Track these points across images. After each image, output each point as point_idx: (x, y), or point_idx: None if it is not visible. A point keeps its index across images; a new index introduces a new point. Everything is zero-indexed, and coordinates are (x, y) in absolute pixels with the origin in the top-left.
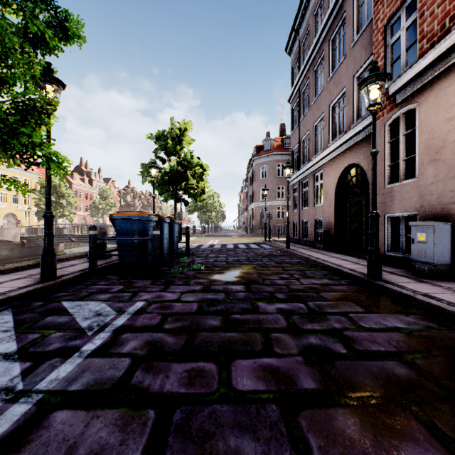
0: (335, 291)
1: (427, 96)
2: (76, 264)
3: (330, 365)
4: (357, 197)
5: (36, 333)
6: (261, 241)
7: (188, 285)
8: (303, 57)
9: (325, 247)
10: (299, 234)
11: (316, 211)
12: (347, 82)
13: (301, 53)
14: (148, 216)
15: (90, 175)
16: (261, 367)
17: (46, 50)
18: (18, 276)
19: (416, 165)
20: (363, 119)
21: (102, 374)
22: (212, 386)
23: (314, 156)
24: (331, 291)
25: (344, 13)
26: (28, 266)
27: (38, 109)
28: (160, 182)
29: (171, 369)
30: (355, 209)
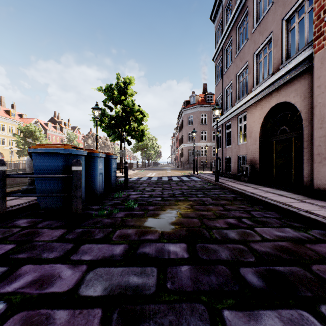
0: None
1: None
2: None
3: None
4: (285, 134)
5: None
6: (190, 174)
7: (108, 242)
8: (226, 20)
9: (250, 180)
10: (223, 169)
11: (240, 148)
12: (274, 27)
13: (224, 17)
14: (70, 149)
15: (61, 124)
16: None
17: None
18: None
19: None
20: (295, 57)
21: None
22: None
23: (238, 101)
24: (324, 261)
25: None
26: None
27: None
28: (107, 125)
29: None
30: (283, 145)
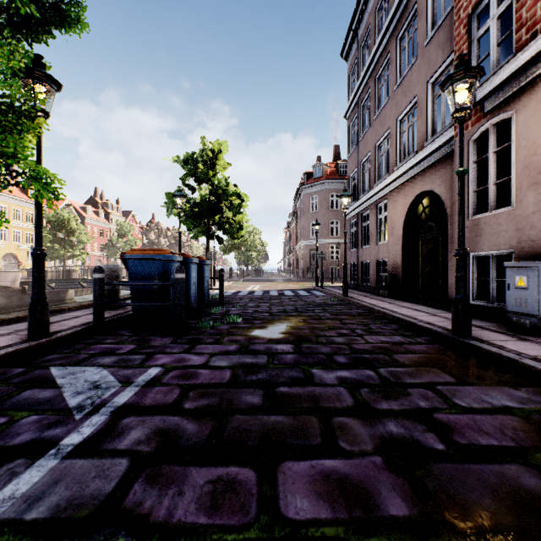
0: (412, 352)
1: (527, 101)
2: (79, 315)
3: (425, 472)
4: (431, 233)
5: (3, 415)
6: (312, 287)
7: (220, 344)
8: (363, 62)
9: (391, 294)
10: (358, 279)
11: (379, 250)
12: (419, 89)
13: (360, 58)
14: (169, 255)
15: (106, 207)
16: (323, 476)
17: (31, 33)
18: (1, 332)
19: (512, 190)
20: (440, 135)
21: (82, 488)
22: (248, 511)
23: (377, 182)
24: (407, 353)
25: (415, 5)
26: (18, 318)
27: (17, 110)
28: (188, 215)
29: (188, 478)
30: (429, 247)
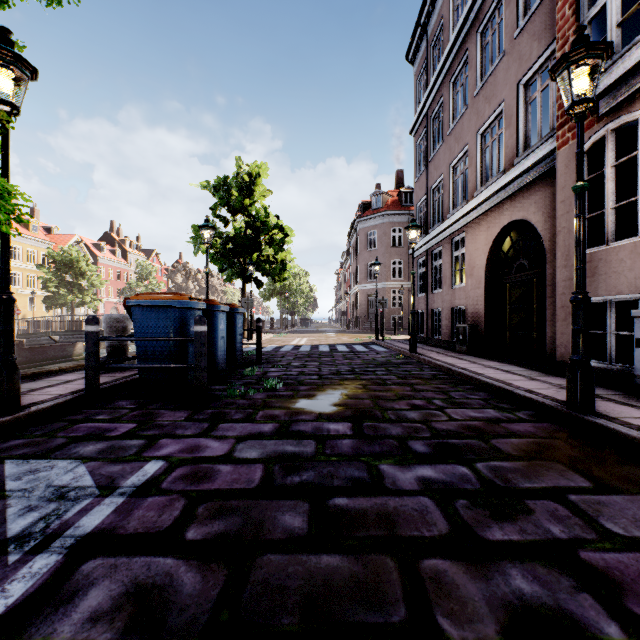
0: (517, 435)
1: None
2: (72, 379)
3: None
4: (523, 273)
5: None
6: (371, 340)
7: (252, 422)
8: (434, 65)
9: (470, 349)
10: (427, 331)
11: (455, 295)
12: (506, 93)
13: (430, 60)
14: (187, 301)
15: (124, 245)
16: None
17: None
18: None
19: (639, 215)
20: (535, 149)
21: None
22: None
23: (452, 211)
24: (510, 436)
25: None
26: None
27: None
28: (220, 252)
29: None
30: (520, 291)
